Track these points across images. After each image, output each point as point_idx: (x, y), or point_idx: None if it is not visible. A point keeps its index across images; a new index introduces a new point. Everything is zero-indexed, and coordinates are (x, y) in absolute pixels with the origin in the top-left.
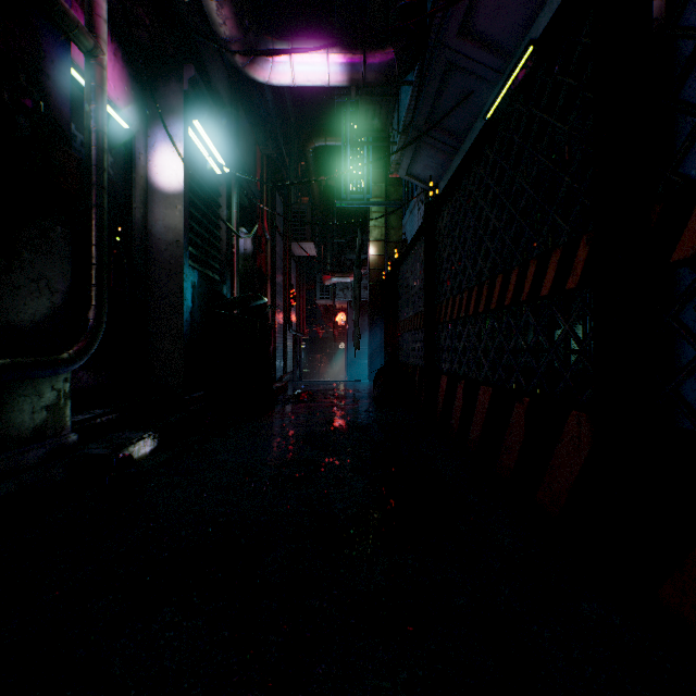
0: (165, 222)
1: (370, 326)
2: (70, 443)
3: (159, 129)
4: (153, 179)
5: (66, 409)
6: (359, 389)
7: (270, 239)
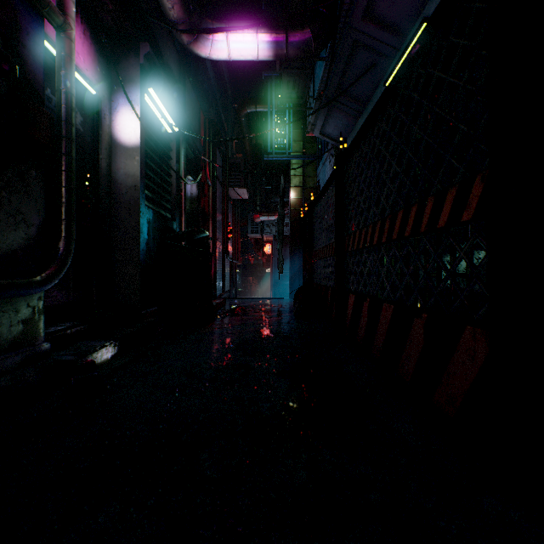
0: (126, 170)
1: (291, 255)
2: (43, 350)
3: (121, 95)
4: (116, 136)
5: (40, 322)
6: (282, 305)
7: (211, 186)
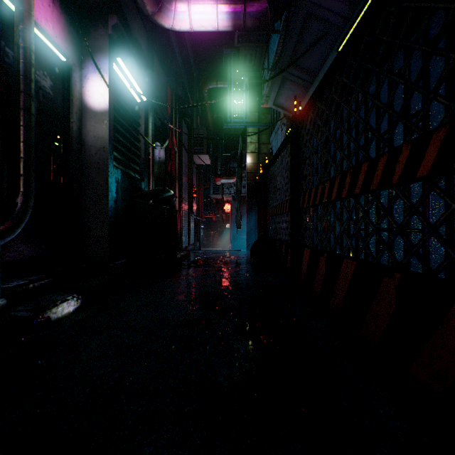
0: (95, 133)
1: (247, 212)
2: None
3: (90, 64)
4: (86, 101)
5: None
6: (240, 257)
7: (177, 152)
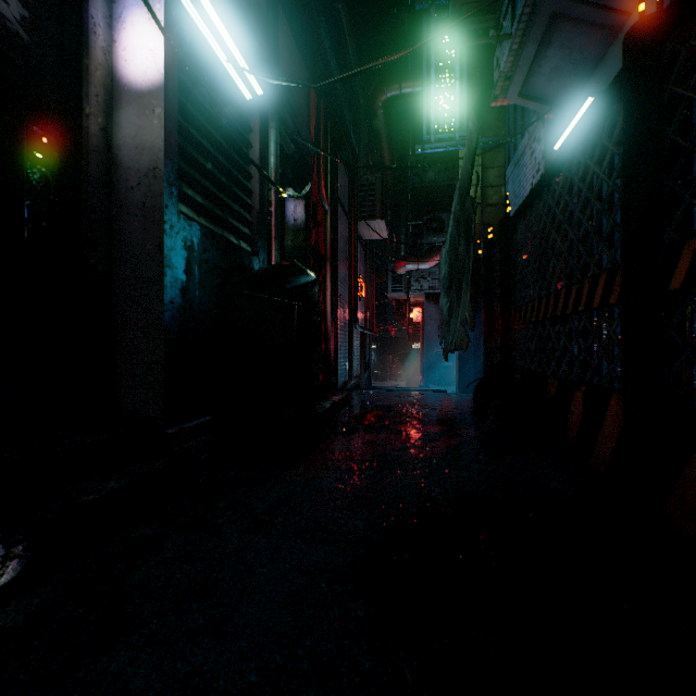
0: (138, 139)
1: None
2: None
3: None
4: (121, 71)
5: None
6: (448, 406)
7: (329, 211)
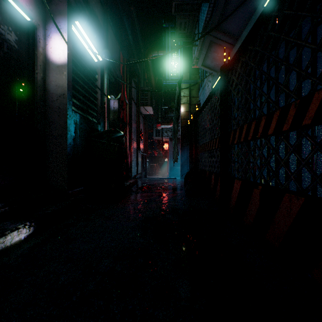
0: (56, 82)
1: (181, 149)
2: None
3: (52, 25)
4: (49, 56)
5: None
6: (175, 184)
7: (128, 103)
